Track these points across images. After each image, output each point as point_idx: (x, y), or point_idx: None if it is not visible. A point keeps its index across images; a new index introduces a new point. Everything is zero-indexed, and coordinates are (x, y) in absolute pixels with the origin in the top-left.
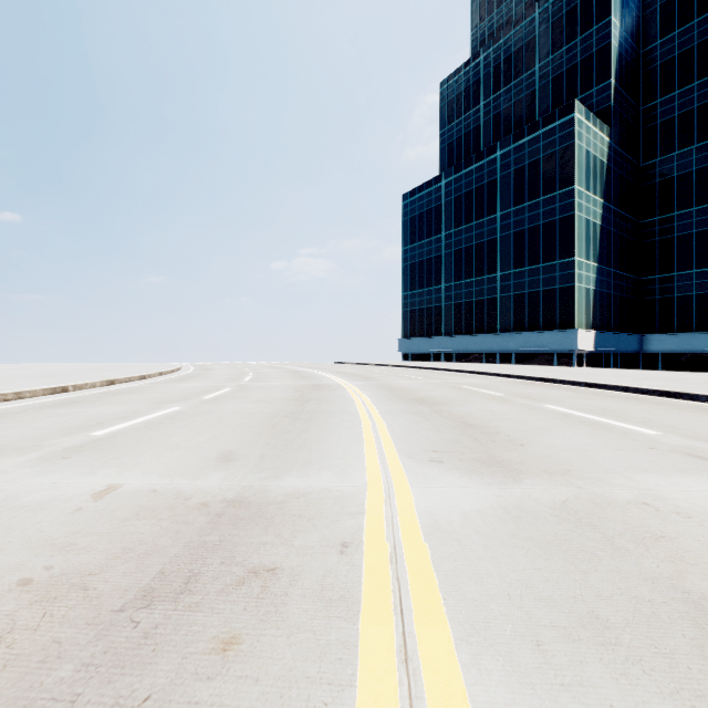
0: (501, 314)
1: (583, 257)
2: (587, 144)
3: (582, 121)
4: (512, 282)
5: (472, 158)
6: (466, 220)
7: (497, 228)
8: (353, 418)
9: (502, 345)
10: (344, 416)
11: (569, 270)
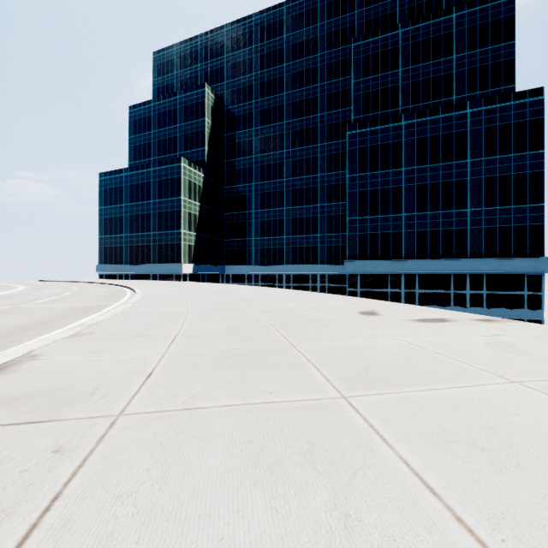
0: (153, 254)
1: (187, 230)
2: (190, 177)
3: (187, 167)
4: (158, 238)
5: (139, 166)
6: (136, 200)
7: (151, 208)
8: (10, 291)
9: (153, 270)
10: (8, 291)
11: (180, 236)
